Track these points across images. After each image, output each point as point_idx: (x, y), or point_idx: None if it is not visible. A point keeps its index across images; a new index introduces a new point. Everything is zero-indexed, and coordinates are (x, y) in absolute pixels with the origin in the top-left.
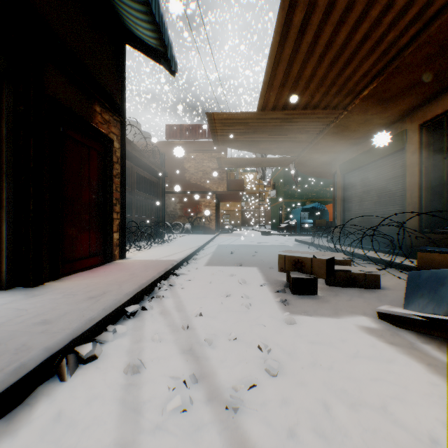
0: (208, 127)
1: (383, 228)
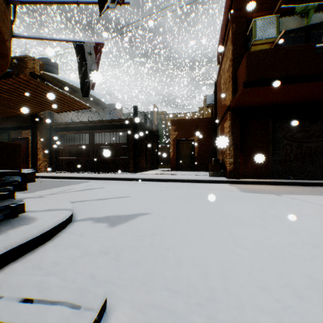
0: (225, 8)
1: None
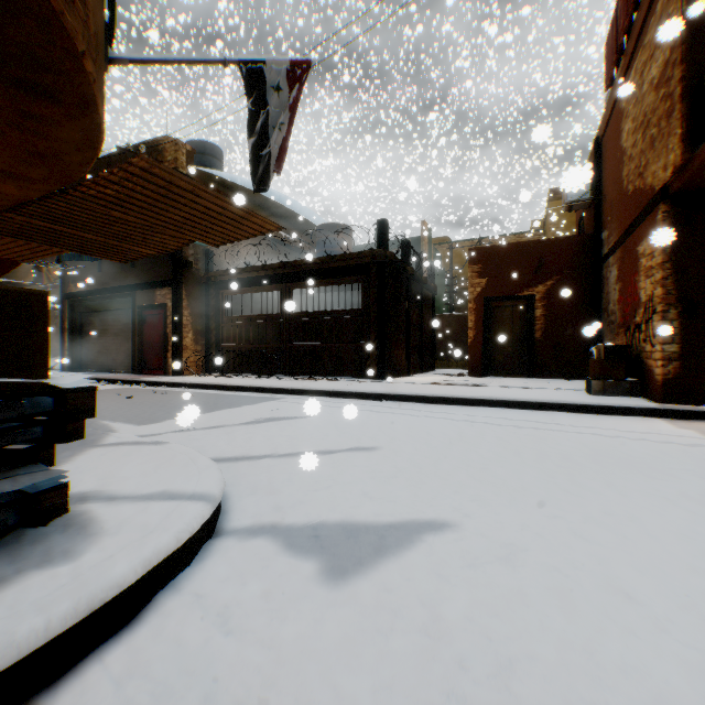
0: None
1: None
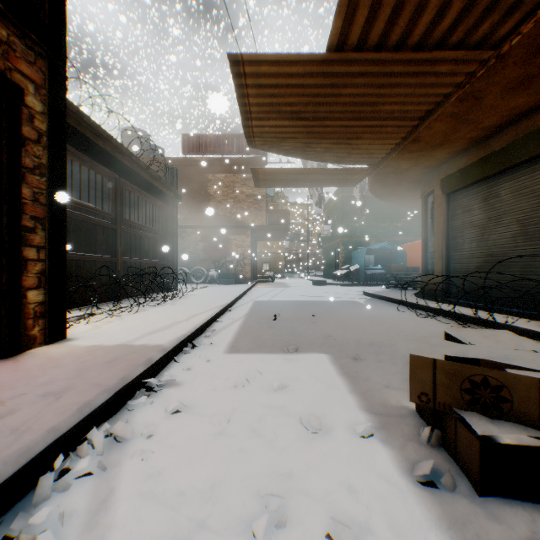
0: (242, 139)
1: (534, 278)
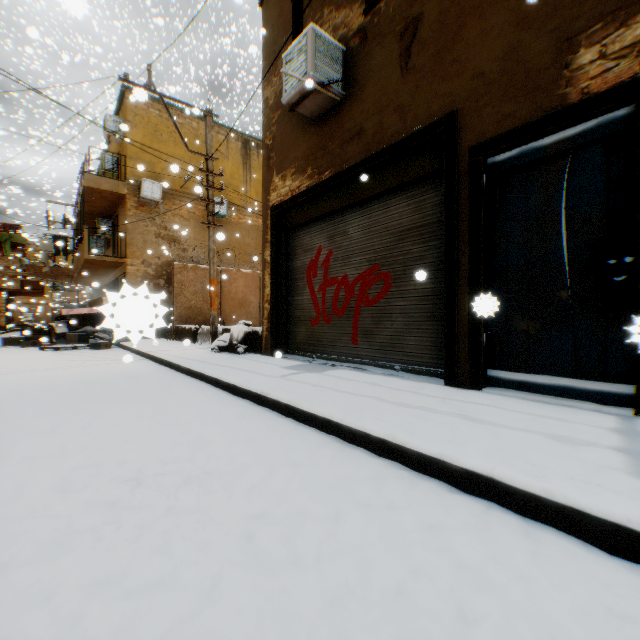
0: None
1: None
